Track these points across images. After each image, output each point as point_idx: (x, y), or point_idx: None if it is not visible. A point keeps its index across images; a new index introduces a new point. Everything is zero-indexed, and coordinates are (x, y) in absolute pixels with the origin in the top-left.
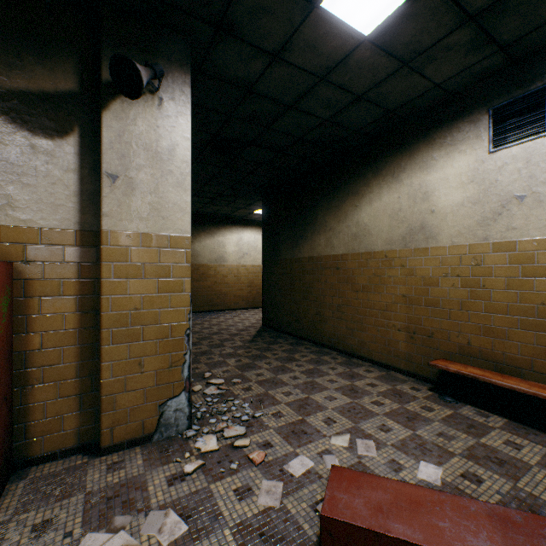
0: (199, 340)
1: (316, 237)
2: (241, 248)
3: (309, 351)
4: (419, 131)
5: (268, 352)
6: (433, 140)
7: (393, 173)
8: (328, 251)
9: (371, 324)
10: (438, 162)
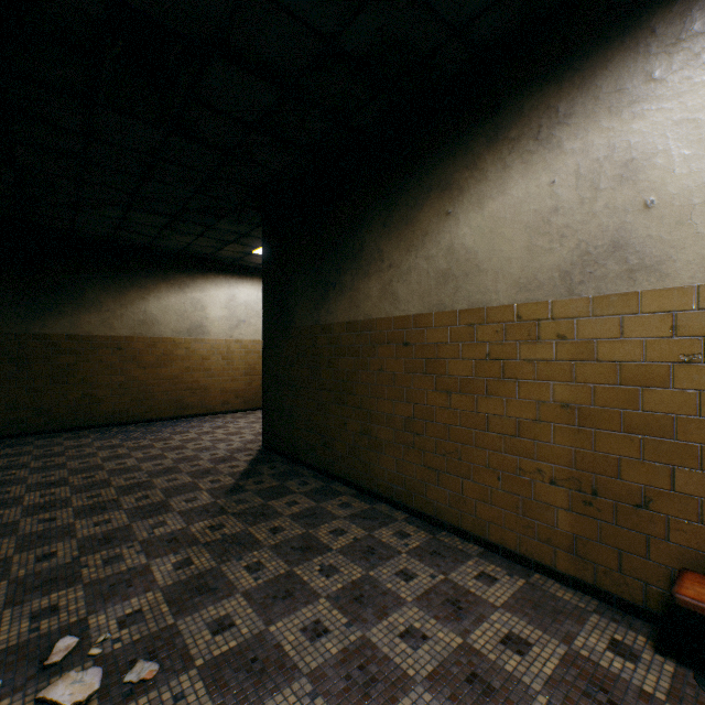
0: (118, 495)
1: (361, 283)
2: (235, 312)
3: (348, 516)
4: (609, 21)
5: (261, 525)
6: (652, 32)
7: (538, 130)
8: (385, 309)
9: (482, 463)
10: (668, 83)
